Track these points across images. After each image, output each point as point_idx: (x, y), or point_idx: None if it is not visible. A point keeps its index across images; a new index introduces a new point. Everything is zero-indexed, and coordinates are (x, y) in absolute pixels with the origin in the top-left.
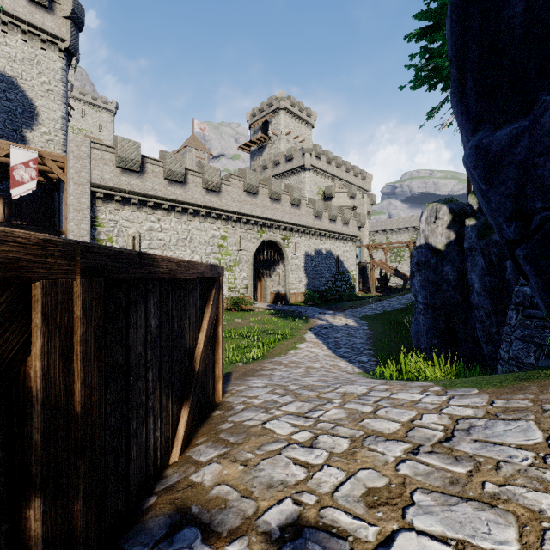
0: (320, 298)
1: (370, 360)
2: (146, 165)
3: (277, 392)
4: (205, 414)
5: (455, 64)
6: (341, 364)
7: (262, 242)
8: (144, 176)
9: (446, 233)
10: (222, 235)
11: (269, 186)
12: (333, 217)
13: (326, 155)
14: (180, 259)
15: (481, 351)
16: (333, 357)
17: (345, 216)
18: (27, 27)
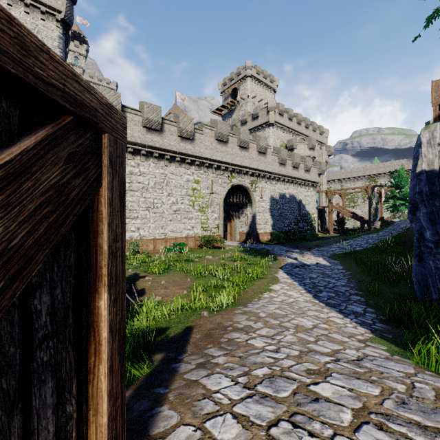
0: (284, 238)
1: (367, 311)
2: (126, 114)
3: None
4: None
5: None
6: (335, 319)
7: (232, 186)
8: None
9: None
10: (195, 180)
11: (238, 135)
12: (295, 165)
13: (288, 112)
14: None
15: None
16: (317, 305)
17: (307, 163)
18: (28, 0)
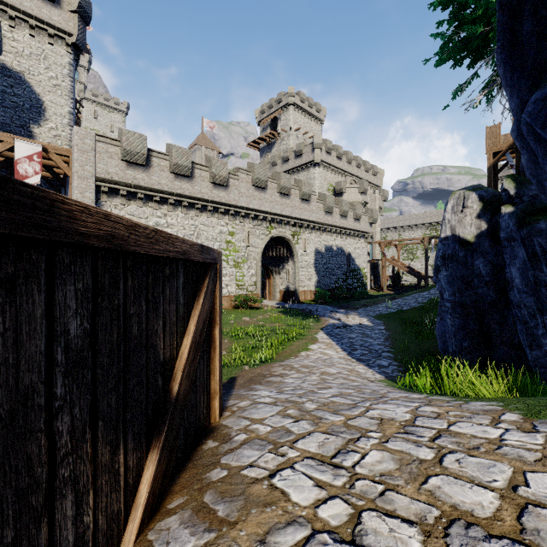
0: (331, 296)
1: (391, 364)
2: (152, 158)
3: (289, 413)
4: (194, 445)
5: (505, 7)
6: (359, 369)
7: (271, 238)
8: (150, 170)
9: (476, 223)
10: (229, 231)
11: (278, 180)
12: (344, 213)
13: (337, 150)
14: (135, 221)
15: (522, 355)
16: (349, 361)
17: (357, 211)
18: (34, 21)
